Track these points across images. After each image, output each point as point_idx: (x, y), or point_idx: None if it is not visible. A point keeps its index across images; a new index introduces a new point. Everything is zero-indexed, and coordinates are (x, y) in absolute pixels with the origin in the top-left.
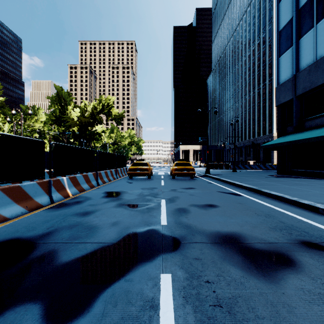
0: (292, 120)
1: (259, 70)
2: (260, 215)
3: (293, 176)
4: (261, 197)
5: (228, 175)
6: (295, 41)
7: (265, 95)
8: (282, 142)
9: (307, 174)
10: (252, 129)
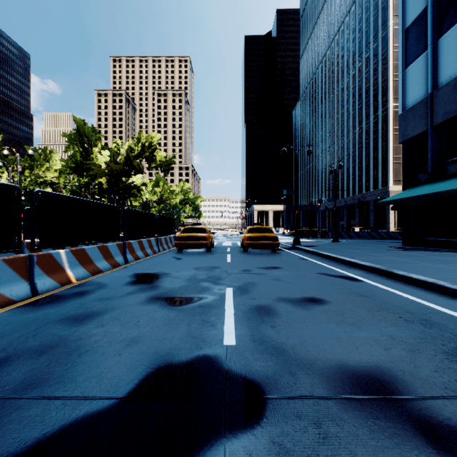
0: (426, 164)
1: (369, 95)
2: (412, 322)
3: (429, 249)
4: (396, 283)
5: (329, 247)
6: (432, 42)
7: (376, 132)
8: (412, 195)
9: (450, 246)
10: (358, 181)
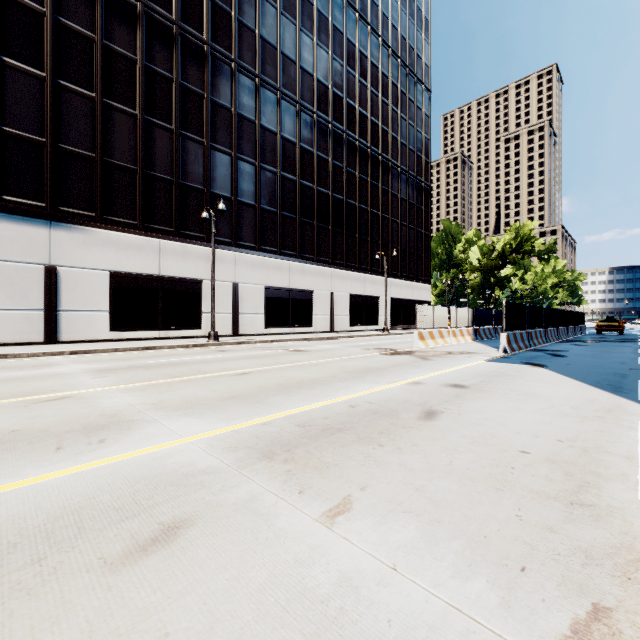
0: None
1: None
2: None
3: None
4: None
5: None
6: None
7: None
8: None
9: None
10: None
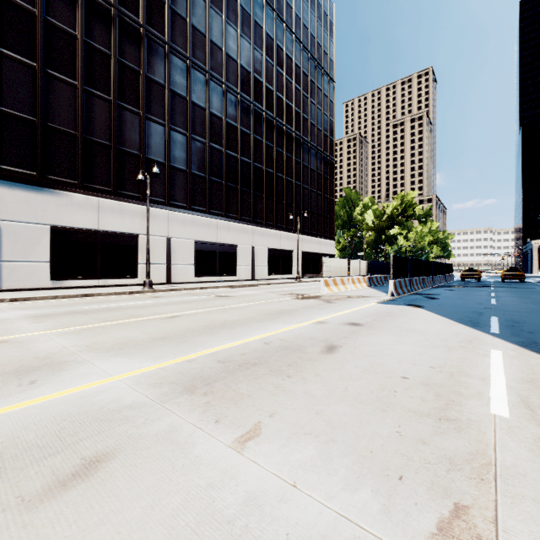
0: None
1: None
2: (534, 287)
3: None
4: None
5: None
6: None
7: None
8: None
9: None
10: None
